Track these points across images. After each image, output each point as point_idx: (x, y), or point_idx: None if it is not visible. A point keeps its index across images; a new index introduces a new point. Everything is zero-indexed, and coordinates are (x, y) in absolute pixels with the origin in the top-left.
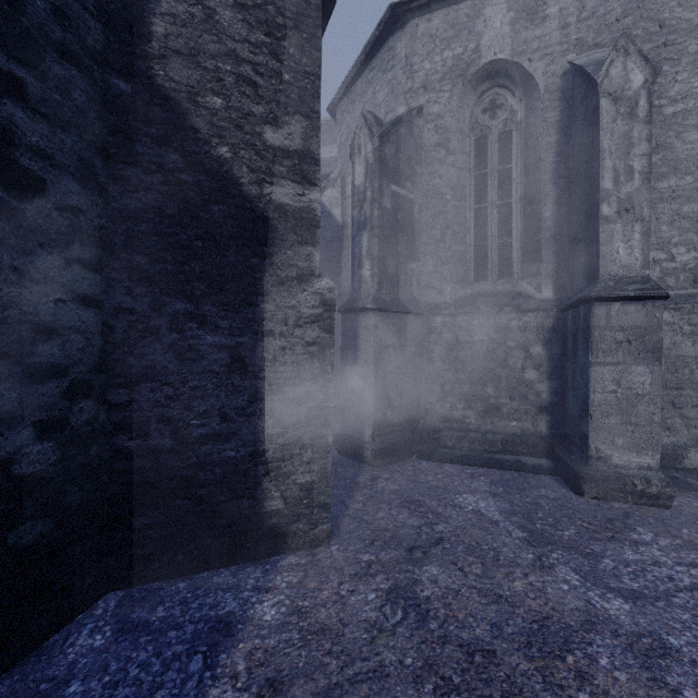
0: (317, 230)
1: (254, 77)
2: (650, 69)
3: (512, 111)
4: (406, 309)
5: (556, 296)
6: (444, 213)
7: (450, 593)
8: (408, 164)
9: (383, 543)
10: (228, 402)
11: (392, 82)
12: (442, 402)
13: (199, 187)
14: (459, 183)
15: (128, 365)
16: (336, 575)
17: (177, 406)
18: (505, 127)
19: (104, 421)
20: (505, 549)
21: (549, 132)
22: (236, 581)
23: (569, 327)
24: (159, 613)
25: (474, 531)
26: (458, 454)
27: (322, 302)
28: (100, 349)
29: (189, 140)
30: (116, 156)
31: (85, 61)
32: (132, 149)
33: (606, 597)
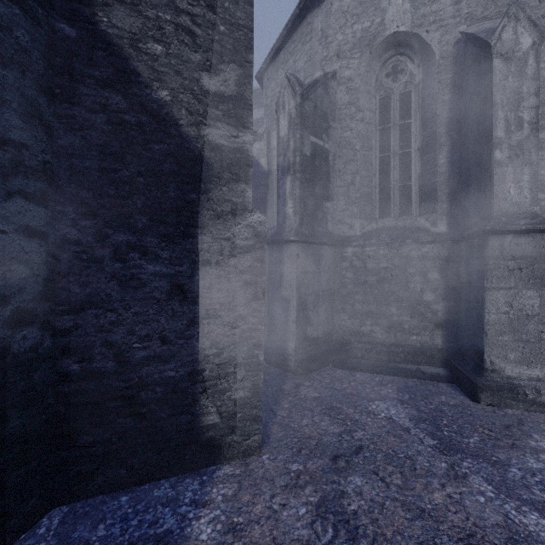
0: (250, 169)
1: (192, 27)
2: (538, 32)
3: (411, 75)
4: (323, 241)
5: (450, 230)
6: (354, 160)
7: (376, 507)
8: (324, 119)
9: (309, 452)
10: (168, 326)
11: (310, 51)
12: (352, 319)
13: (140, 127)
14: (367, 136)
15: (72, 293)
16: (268, 486)
17: (120, 330)
18: (405, 88)
19: (49, 346)
20: (420, 457)
21: (443, 92)
22: (174, 494)
23: (463, 256)
24: (100, 532)
25: (390, 439)
26: (367, 363)
27: (254, 234)
28: (45, 278)
29: (131, 83)
30: (61, 96)
31: (29, 2)
32: (77, 90)
33: (522, 510)
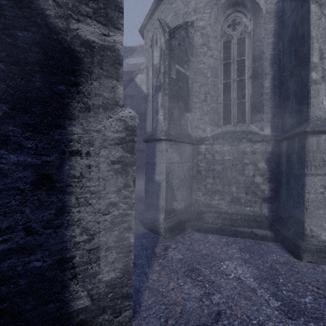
0: (121, 67)
1: None
2: None
3: (245, 26)
4: (184, 140)
5: (273, 133)
6: (206, 84)
7: None
8: (185, 54)
9: (175, 322)
10: (34, 217)
11: (175, 9)
12: (205, 196)
13: None
14: (215, 67)
15: None
16: None
17: None
18: (241, 35)
19: None
20: (270, 323)
21: (268, 36)
22: None
23: (284, 151)
24: None
25: (242, 302)
26: (216, 227)
27: (125, 128)
28: None
29: None
30: None
31: None
32: None
33: None
